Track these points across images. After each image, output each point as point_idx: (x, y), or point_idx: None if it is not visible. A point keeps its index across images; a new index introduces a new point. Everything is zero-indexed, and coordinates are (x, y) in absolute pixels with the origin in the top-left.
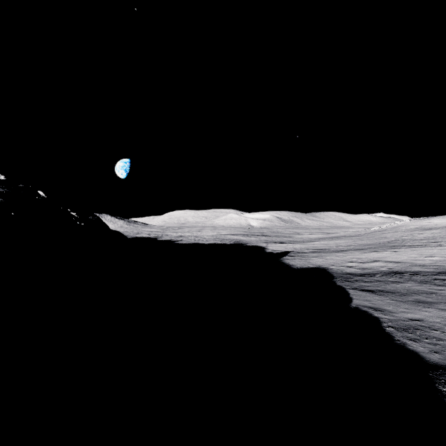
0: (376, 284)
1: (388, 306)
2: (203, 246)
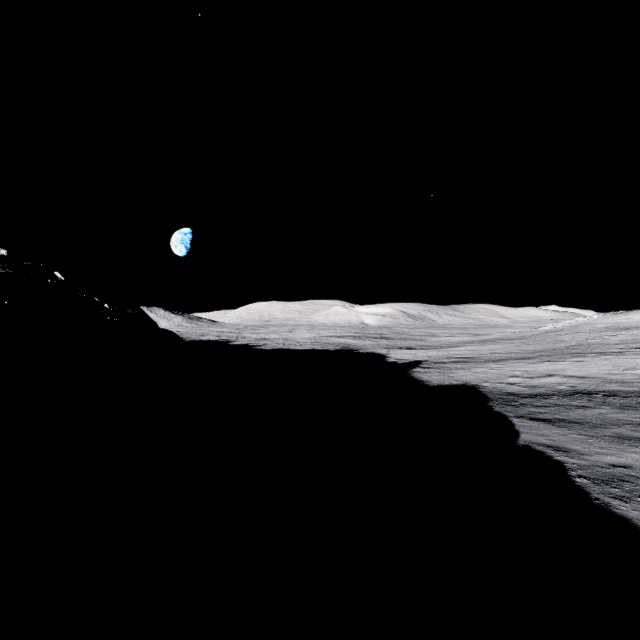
0: (553, 410)
1: (575, 445)
2: (296, 353)
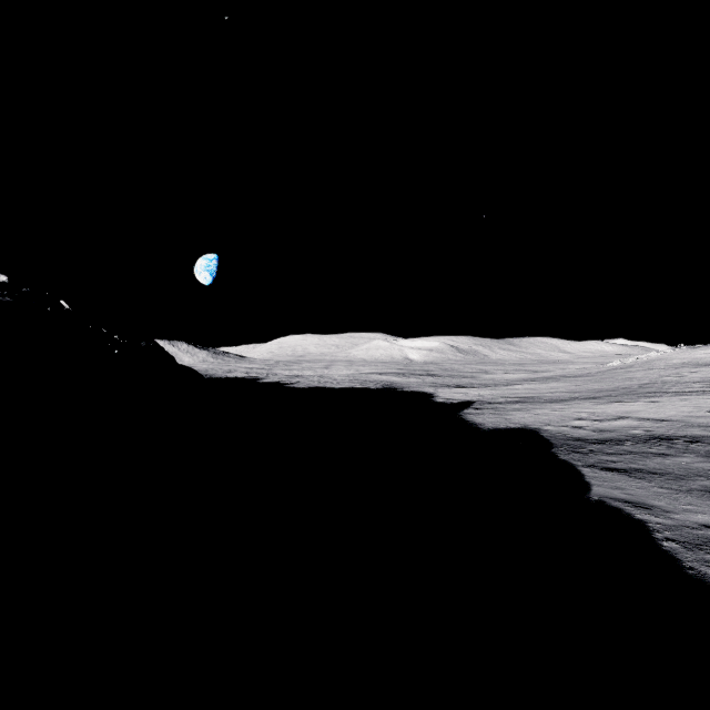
0: (628, 458)
1: (658, 500)
2: (333, 392)
